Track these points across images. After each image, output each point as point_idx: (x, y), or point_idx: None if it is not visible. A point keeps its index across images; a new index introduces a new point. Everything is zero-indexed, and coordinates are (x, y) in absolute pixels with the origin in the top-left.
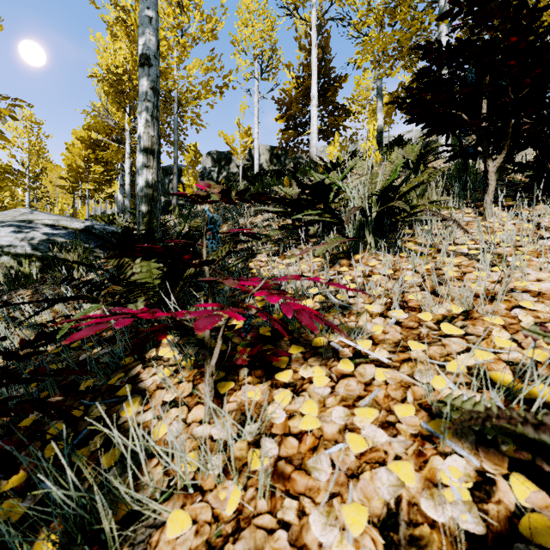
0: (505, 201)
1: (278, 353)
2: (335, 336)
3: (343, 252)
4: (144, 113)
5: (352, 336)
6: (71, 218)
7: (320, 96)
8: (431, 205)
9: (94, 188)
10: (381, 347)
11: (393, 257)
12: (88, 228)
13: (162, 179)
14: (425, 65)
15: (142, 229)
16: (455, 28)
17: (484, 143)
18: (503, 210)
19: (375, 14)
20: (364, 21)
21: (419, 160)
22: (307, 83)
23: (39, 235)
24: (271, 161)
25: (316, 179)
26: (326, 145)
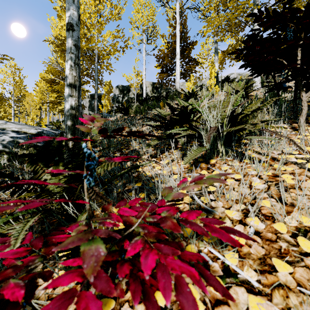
0: (309, 119)
1: (155, 277)
2: (204, 244)
3: (201, 156)
4: (69, 61)
5: (220, 248)
6: (31, 126)
7: (181, 53)
8: (266, 125)
9: (51, 106)
10: (247, 263)
11: (239, 163)
12: (39, 133)
13: (90, 101)
14: (245, 34)
15: (54, 145)
16: (279, 1)
17: (299, 81)
18: (309, 126)
19: (215, 3)
20: (208, 8)
21: (244, 91)
22: (173, 46)
23: (8, 138)
24: (152, 91)
25: (181, 103)
26: (184, 82)
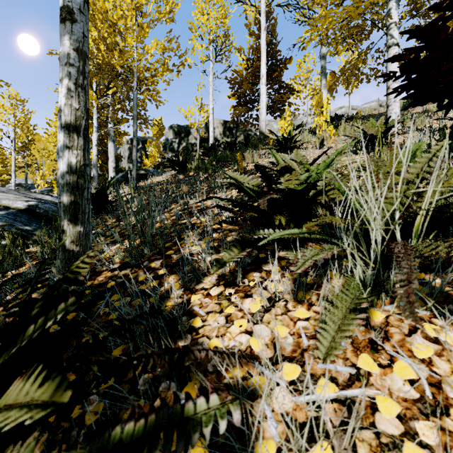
0: None
1: None
2: None
3: None
4: (66, 80)
5: None
6: (22, 194)
7: (268, 76)
8: None
9: None
10: None
11: None
12: (31, 207)
13: (131, 148)
14: (373, 42)
15: None
16: None
17: None
18: None
19: None
20: (313, 2)
21: (384, 135)
22: (256, 64)
23: None
24: (224, 133)
25: (278, 159)
26: (271, 119)
